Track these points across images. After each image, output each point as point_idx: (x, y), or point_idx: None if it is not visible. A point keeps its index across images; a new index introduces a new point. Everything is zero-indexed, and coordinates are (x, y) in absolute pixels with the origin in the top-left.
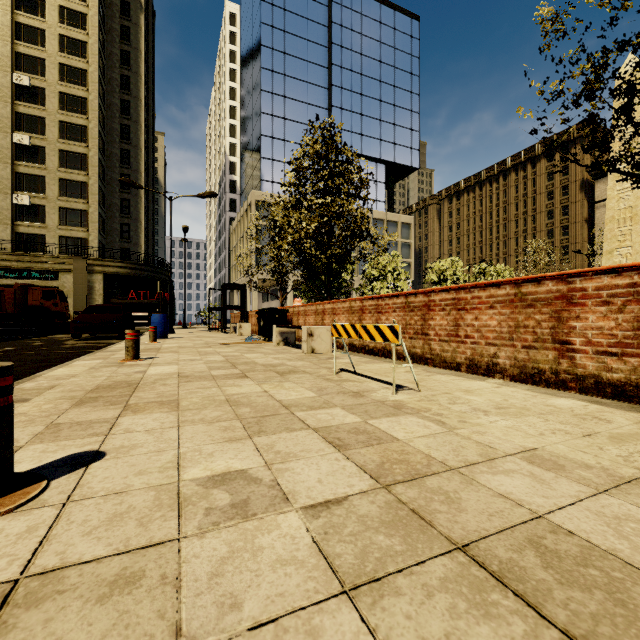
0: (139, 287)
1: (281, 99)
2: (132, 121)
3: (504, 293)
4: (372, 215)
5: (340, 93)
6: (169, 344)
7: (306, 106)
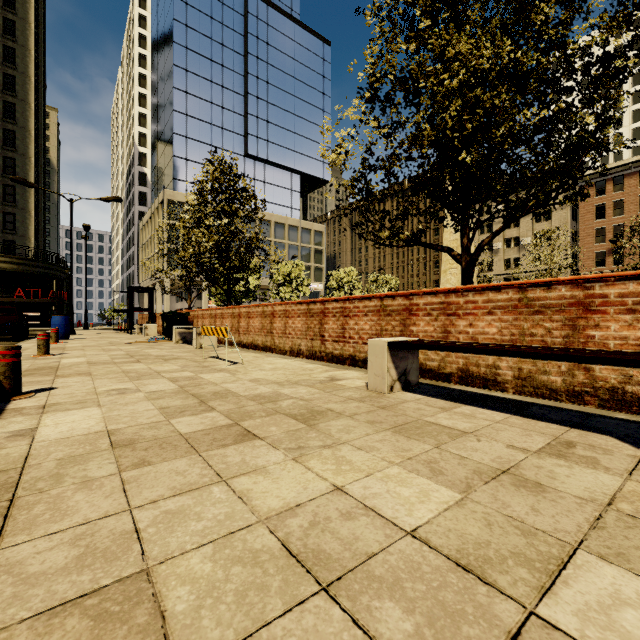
0: (28, 284)
1: (195, 99)
2: (18, 99)
3: (303, 308)
4: (287, 222)
5: (256, 102)
6: (73, 344)
7: (222, 110)
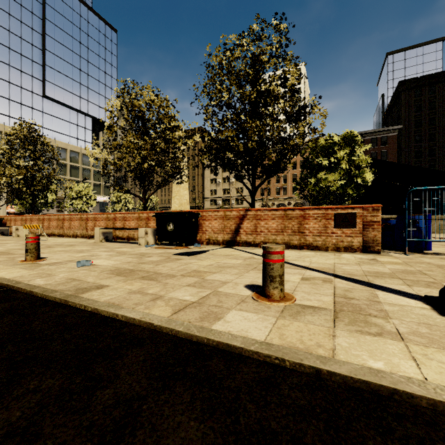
0: None
1: None
2: None
3: (79, 217)
4: (81, 151)
5: (53, 58)
6: None
7: (20, 56)
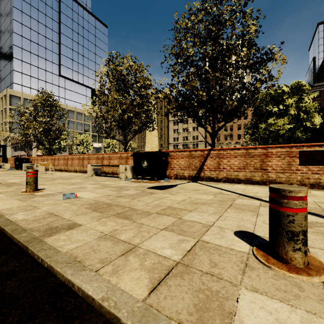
0: None
1: (28, 41)
2: None
3: (78, 157)
4: (84, 112)
5: (66, 49)
6: None
7: (45, 49)
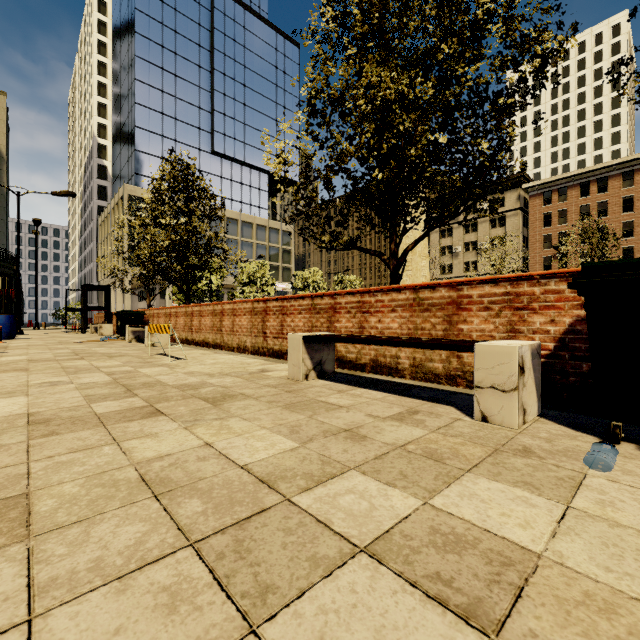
0: None
1: (159, 93)
2: None
3: (249, 307)
4: (255, 221)
5: (223, 99)
6: (17, 343)
7: (187, 105)
